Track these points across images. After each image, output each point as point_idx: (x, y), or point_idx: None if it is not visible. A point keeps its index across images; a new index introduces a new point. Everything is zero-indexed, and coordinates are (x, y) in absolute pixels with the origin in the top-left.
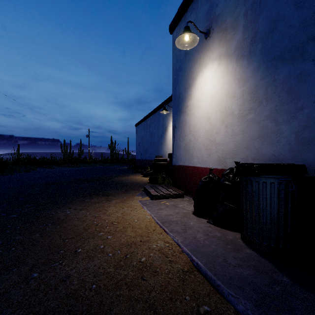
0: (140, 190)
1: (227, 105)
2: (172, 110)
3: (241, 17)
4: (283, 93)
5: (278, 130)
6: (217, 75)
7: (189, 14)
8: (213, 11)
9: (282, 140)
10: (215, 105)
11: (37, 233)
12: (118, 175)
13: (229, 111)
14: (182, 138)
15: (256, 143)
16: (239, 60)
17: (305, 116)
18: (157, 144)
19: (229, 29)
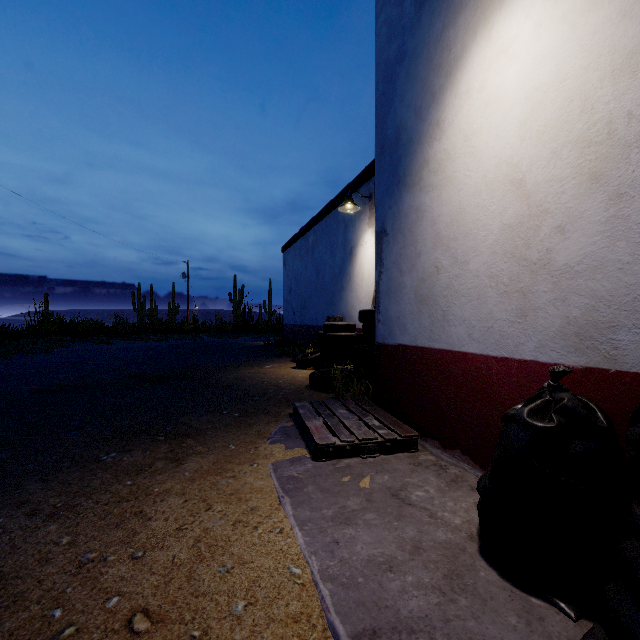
0: (283, 414)
1: (623, 106)
2: (366, 206)
3: None
4: None
5: None
6: (561, 9)
7: None
8: None
9: None
10: (553, 126)
11: None
12: (238, 364)
13: (636, 131)
14: (407, 262)
15: None
16: None
17: None
18: (331, 289)
19: None
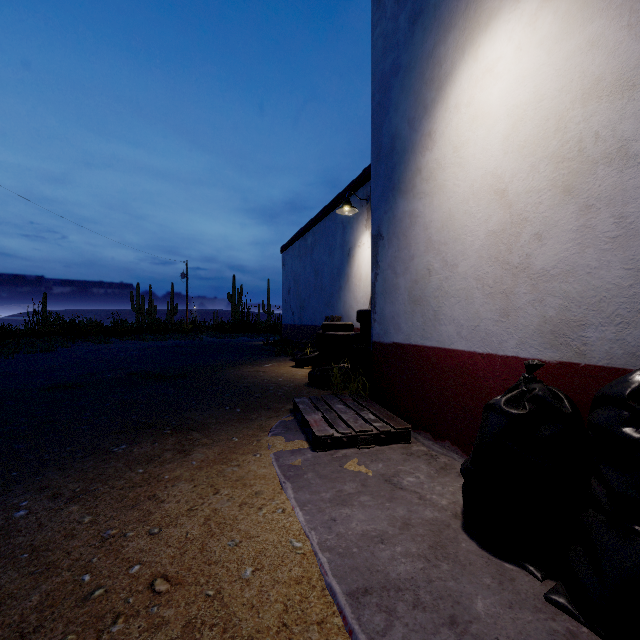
0: (283, 409)
1: (591, 127)
2: (364, 208)
3: None
4: None
5: None
6: (539, 36)
7: None
8: None
9: None
10: (532, 142)
11: None
12: (238, 363)
13: (602, 150)
14: (401, 264)
15: None
16: None
17: None
18: (330, 290)
19: None
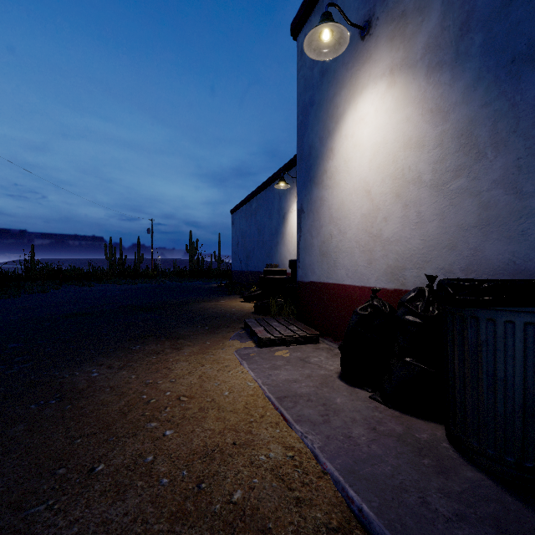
0: (237, 327)
1: (407, 163)
2: (295, 184)
3: None
4: (534, 131)
5: (524, 210)
6: (385, 107)
7: None
8: None
9: (532, 229)
10: (382, 165)
11: (22, 422)
12: (200, 300)
13: (411, 176)
14: (315, 230)
15: (471, 238)
16: (433, 72)
17: None
18: (269, 244)
19: (410, 14)
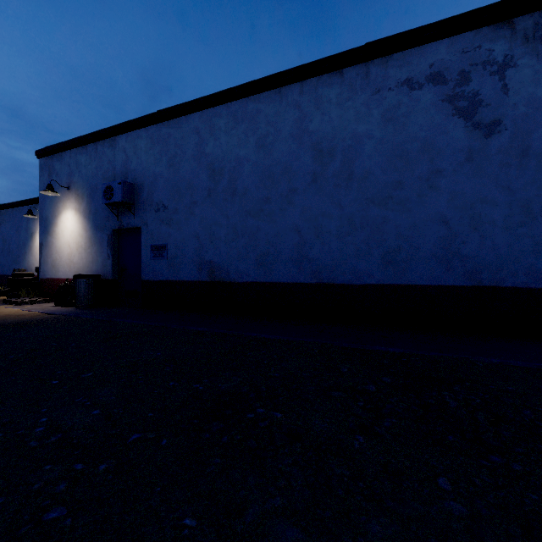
0: None
1: (80, 240)
2: None
3: (86, 196)
4: (99, 244)
5: (98, 260)
6: (74, 220)
7: (56, 160)
8: (72, 176)
9: (99, 264)
10: (74, 238)
11: None
12: None
13: (81, 245)
14: (50, 255)
15: (91, 265)
16: (85, 218)
17: (104, 255)
18: (17, 253)
19: (80, 197)
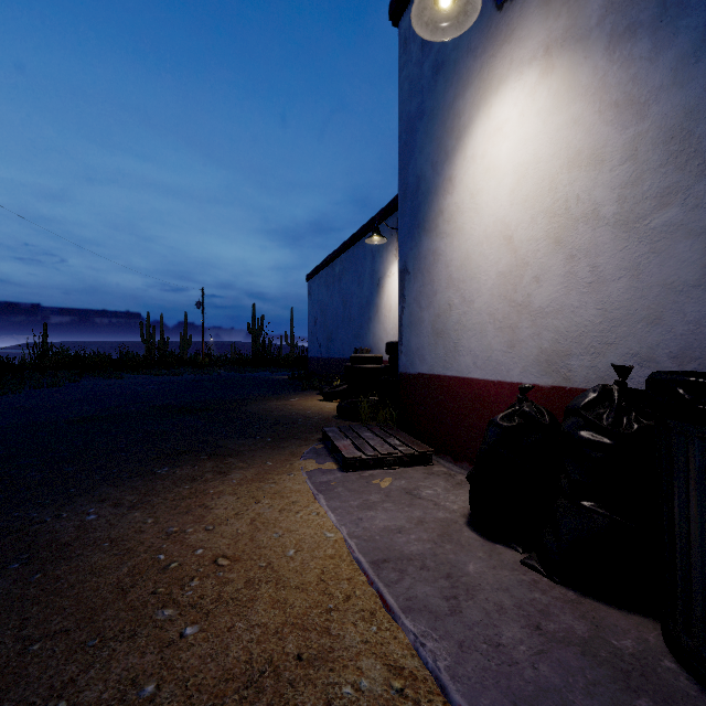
0: (313, 438)
1: (574, 190)
2: (394, 237)
3: None
4: None
5: None
6: (537, 107)
7: None
8: None
9: None
10: (532, 197)
11: None
12: (264, 397)
13: (581, 210)
14: (426, 299)
15: (691, 305)
16: (619, 42)
17: None
18: (359, 321)
19: None
